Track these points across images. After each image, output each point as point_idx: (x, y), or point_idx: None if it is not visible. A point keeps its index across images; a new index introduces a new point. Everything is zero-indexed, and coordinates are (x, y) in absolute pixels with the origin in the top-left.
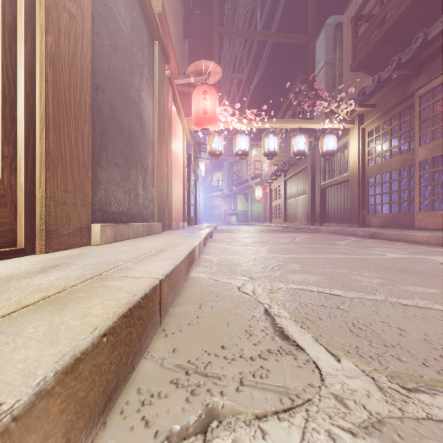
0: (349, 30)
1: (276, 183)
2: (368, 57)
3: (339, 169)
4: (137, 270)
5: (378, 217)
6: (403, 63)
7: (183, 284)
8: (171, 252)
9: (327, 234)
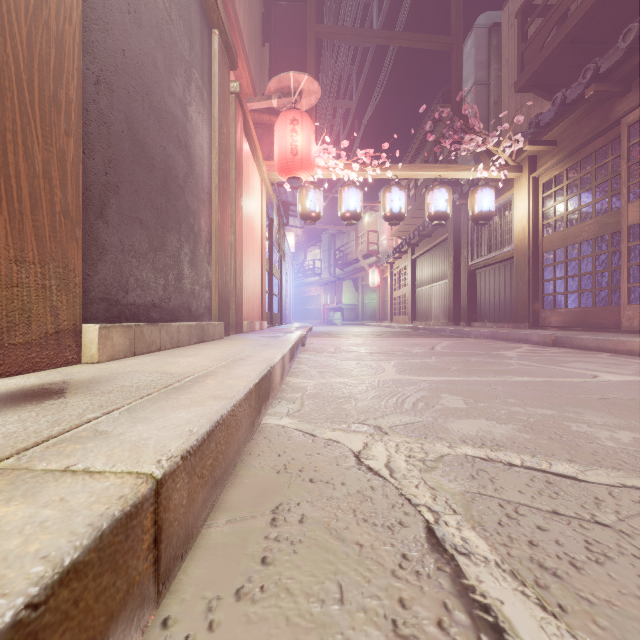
0: (512, 32)
1: (400, 263)
2: (543, 69)
3: (497, 240)
4: (113, 440)
5: (559, 314)
6: (602, 73)
7: (245, 446)
8: (222, 380)
9: (482, 340)
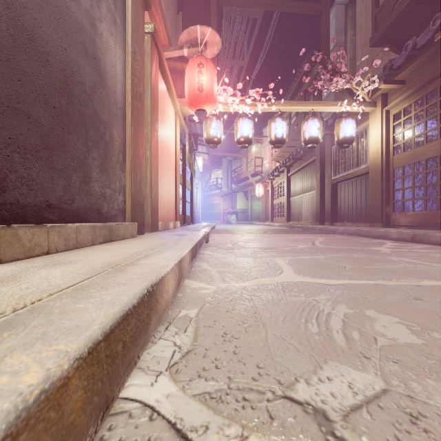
0: (364, 5)
1: (278, 179)
2: (393, 26)
3: (355, 160)
4: None
5: (408, 215)
6: None
7: None
8: (4, 353)
9: (347, 236)
